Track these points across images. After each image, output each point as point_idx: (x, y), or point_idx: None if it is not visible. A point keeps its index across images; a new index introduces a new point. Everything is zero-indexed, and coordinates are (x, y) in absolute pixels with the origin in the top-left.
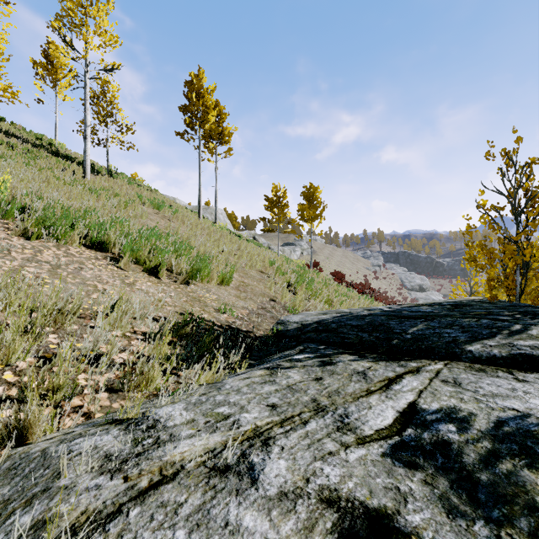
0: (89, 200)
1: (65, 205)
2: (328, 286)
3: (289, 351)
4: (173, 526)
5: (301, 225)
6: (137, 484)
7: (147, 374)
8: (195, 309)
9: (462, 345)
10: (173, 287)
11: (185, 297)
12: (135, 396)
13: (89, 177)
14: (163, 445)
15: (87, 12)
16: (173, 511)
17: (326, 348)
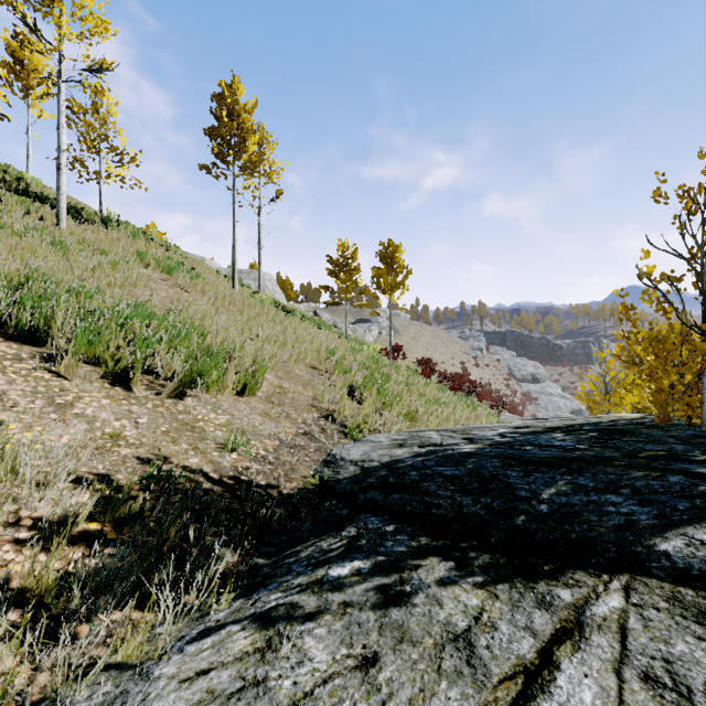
0: (48, 260)
1: None
2: (412, 387)
3: (330, 539)
4: None
5: (376, 297)
6: None
7: None
8: (179, 448)
9: (648, 538)
10: (151, 405)
11: (167, 424)
12: None
13: (65, 225)
14: None
15: None
16: None
17: (397, 531)
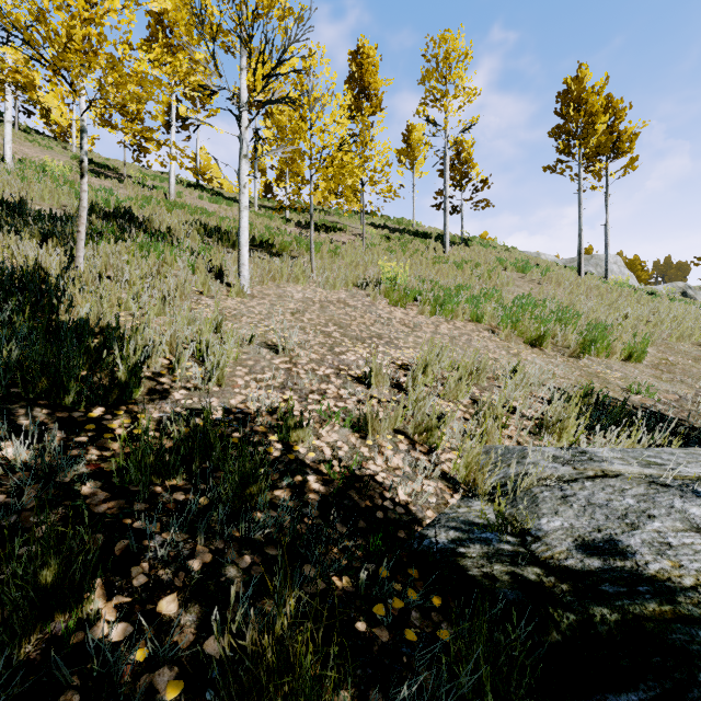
0: (456, 275)
1: (442, 284)
2: None
3: None
4: (622, 496)
5: None
6: (585, 473)
7: (561, 425)
8: (594, 385)
9: None
10: (561, 360)
11: (578, 371)
12: (550, 441)
13: (448, 250)
14: (598, 462)
15: (446, 80)
16: (620, 490)
17: None
